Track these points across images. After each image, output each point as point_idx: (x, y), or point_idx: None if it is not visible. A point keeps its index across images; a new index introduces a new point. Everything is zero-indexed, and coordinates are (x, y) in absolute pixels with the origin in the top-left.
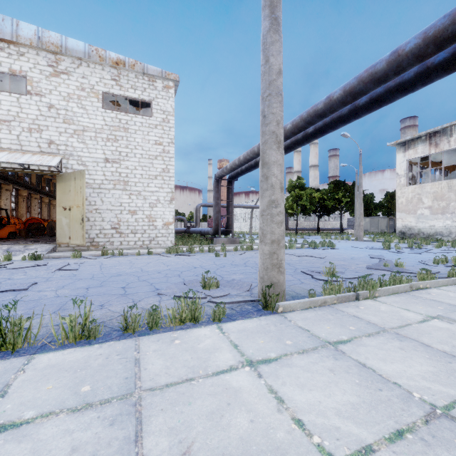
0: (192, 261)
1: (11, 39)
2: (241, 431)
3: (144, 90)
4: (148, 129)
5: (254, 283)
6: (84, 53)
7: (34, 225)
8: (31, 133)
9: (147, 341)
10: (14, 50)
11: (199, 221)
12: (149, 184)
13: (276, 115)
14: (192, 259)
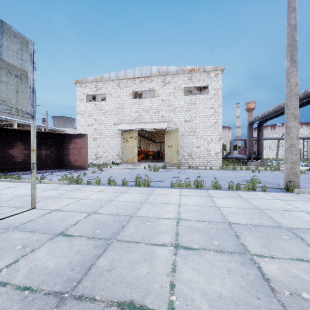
0: (238, 173)
1: (149, 75)
2: (277, 205)
3: (204, 80)
4: (206, 101)
5: (280, 184)
6: (176, 71)
7: (145, 154)
8: (155, 114)
9: (238, 192)
10: (150, 80)
11: (232, 150)
12: (207, 131)
13: (294, 105)
14: (237, 173)
